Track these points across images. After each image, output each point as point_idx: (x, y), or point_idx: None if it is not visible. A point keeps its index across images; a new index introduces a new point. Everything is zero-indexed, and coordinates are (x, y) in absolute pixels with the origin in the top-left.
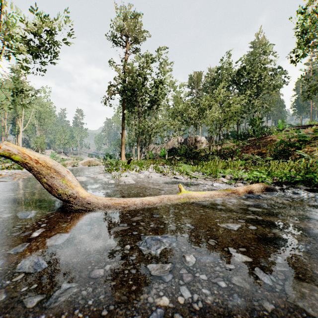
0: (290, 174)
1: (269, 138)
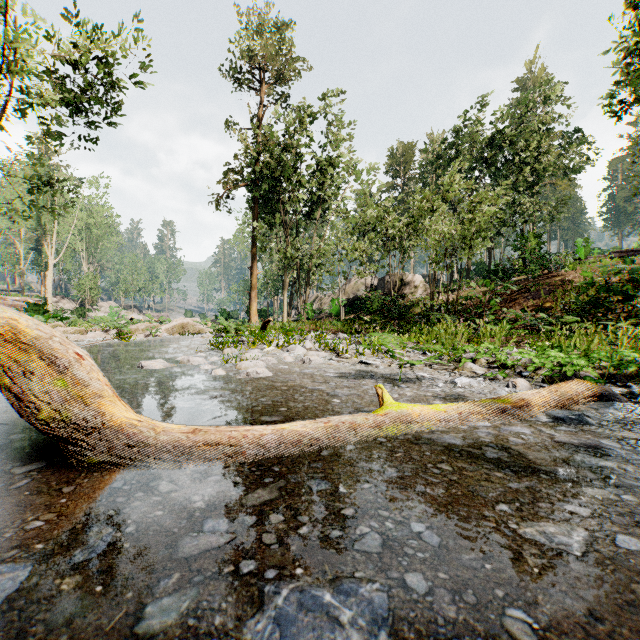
0: (639, 356)
1: (557, 277)
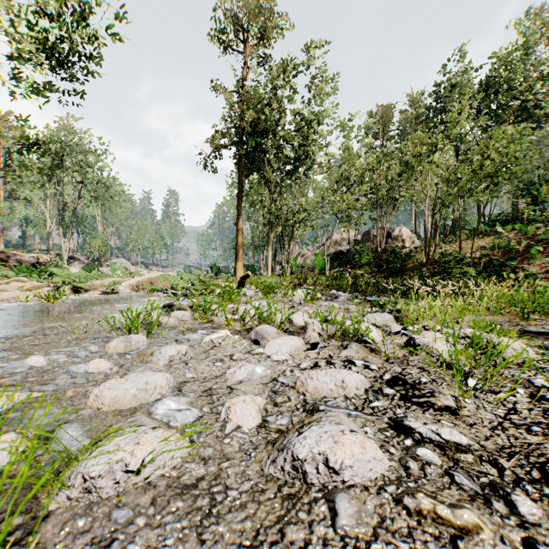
0: None
1: None
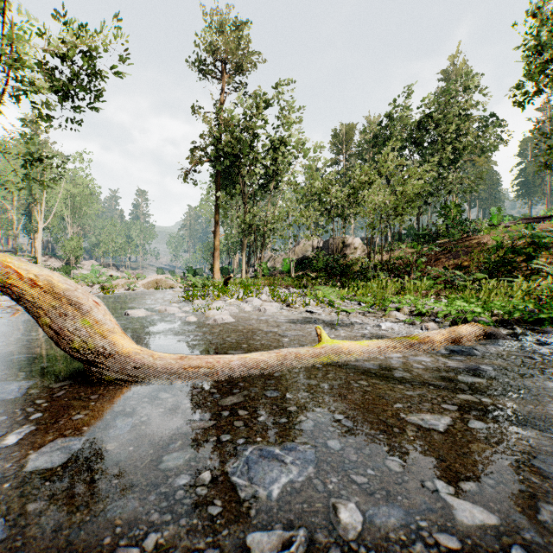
0: (526, 305)
1: (474, 240)
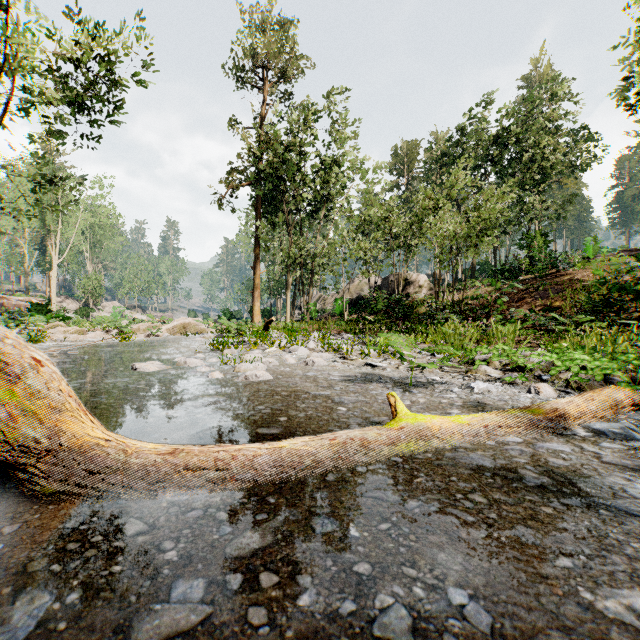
0: None
1: (566, 276)
